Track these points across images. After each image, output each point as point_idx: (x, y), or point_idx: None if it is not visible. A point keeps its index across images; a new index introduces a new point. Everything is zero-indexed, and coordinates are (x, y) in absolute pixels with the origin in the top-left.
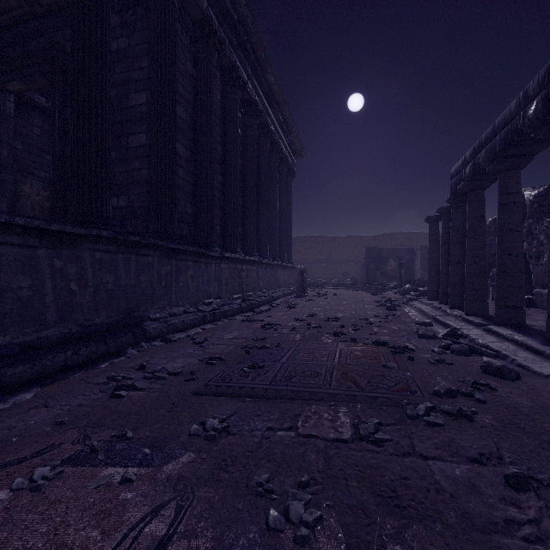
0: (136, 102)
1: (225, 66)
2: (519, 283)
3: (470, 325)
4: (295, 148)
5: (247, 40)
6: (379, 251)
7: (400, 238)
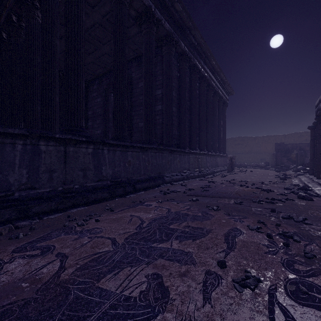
0: (157, 93)
1: (191, 65)
2: None
3: (319, 186)
4: (227, 91)
5: (201, 50)
6: (285, 145)
7: (305, 135)
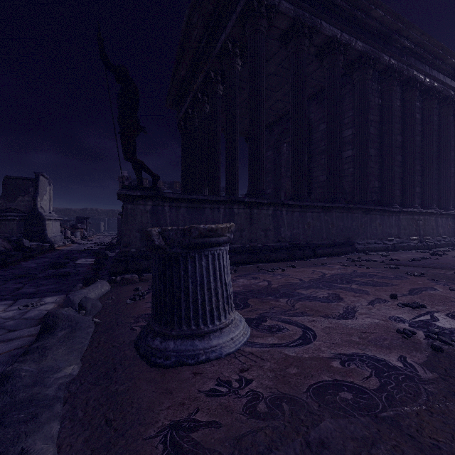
0: (346, 135)
1: (403, 80)
2: None
3: None
4: None
5: (424, 51)
6: None
7: None
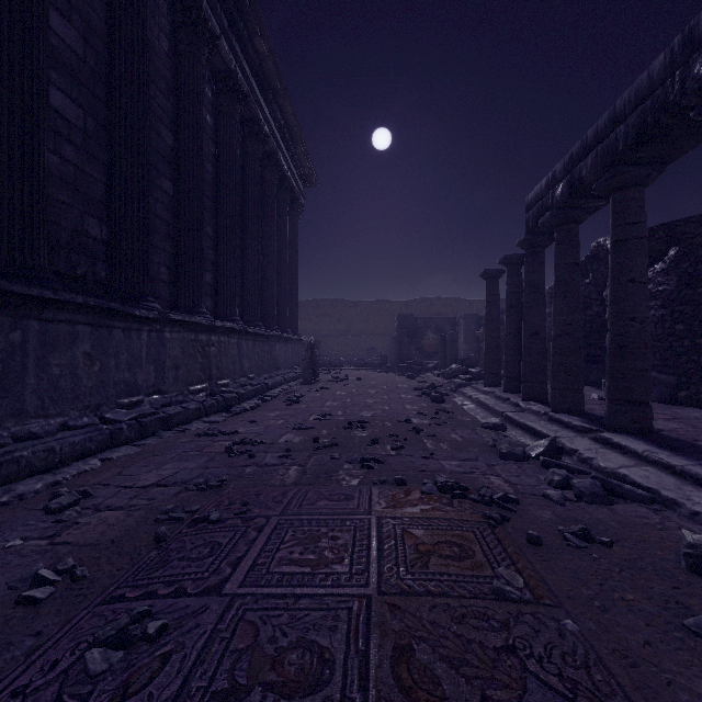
0: None
1: None
2: (646, 364)
3: (567, 429)
4: (302, 169)
5: None
6: (414, 320)
7: (437, 305)
